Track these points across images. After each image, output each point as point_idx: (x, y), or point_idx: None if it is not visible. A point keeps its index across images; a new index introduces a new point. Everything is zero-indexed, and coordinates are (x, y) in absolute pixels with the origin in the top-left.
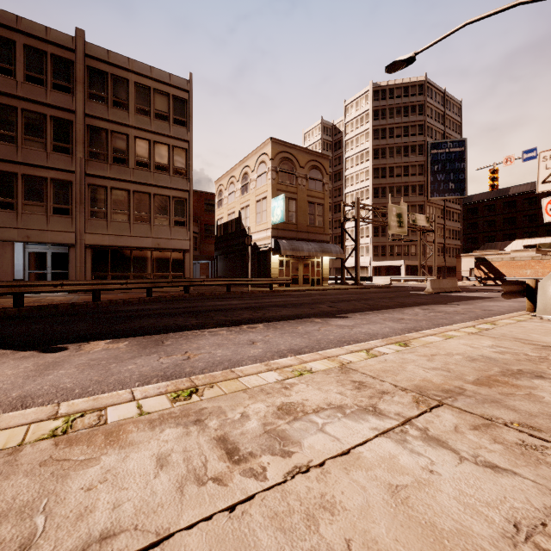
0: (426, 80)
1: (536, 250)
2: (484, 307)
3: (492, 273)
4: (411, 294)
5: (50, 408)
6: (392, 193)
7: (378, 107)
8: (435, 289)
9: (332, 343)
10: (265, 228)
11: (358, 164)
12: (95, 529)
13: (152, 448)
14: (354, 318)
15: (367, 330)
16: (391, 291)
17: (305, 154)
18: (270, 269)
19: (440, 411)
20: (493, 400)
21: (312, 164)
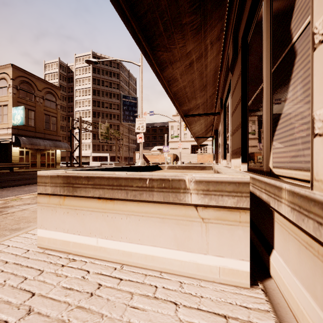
0: (120, 62)
1: (160, 151)
2: None
3: (145, 160)
4: None
5: None
6: (103, 116)
7: (95, 66)
8: None
9: None
10: (6, 127)
11: (84, 95)
12: None
13: None
14: None
15: None
16: None
17: (42, 82)
18: (11, 156)
19: None
20: None
21: (47, 90)
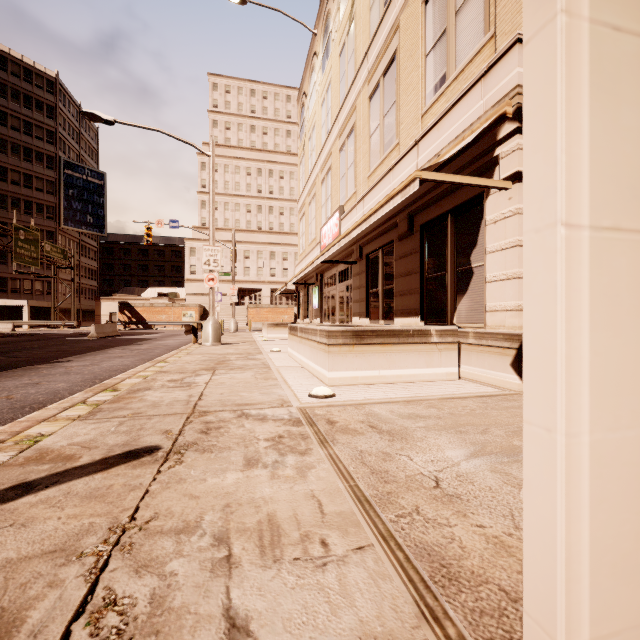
0: (58, 80)
1: (169, 298)
2: (162, 344)
3: (135, 317)
4: (75, 340)
5: (48, 409)
6: (4, 204)
7: None
8: (100, 334)
9: (109, 372)
10: None
11: None
12: (185, 396)
13: (155, 393)
14: (79, 361)
15: (113, 364)
16: (42, 339)
17: None
18: None
19: (218, 370)
20: (227, 366)
21: None
